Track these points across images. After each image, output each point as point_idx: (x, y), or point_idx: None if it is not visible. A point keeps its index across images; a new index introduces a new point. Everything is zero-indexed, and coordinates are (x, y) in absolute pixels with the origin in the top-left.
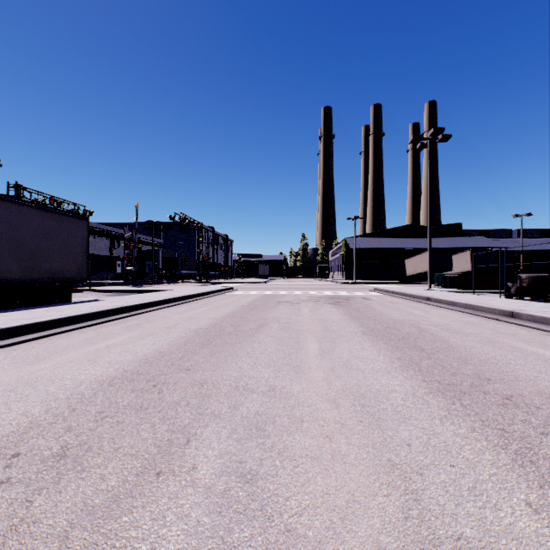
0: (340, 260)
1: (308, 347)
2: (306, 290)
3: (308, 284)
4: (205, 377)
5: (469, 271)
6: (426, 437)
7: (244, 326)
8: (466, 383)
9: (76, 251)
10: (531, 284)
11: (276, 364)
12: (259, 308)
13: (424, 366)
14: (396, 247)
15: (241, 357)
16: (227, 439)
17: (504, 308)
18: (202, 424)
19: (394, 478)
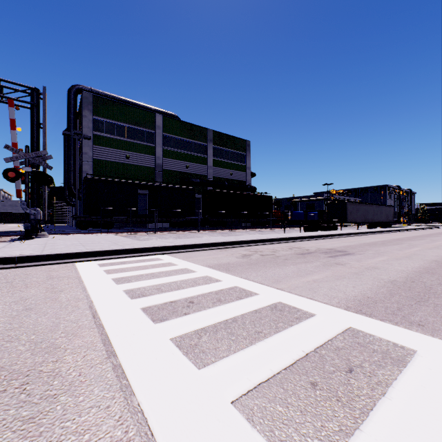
0: None
1: None
2: None
3: None
4: None
5: None
6: None
7: None
8: None
9: (391, 215)
10: None
11: None
12: None
13: None
14: None
15: None
16: None
17: None
18: None
19: None
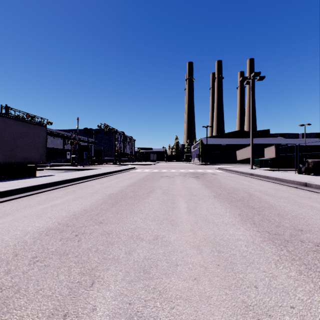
0: (198, 151)
1: (179, 206)
2: (178, 168)
3: (179, 165)
4: (111, 229)
5: (274, 158)
6: (268, 280)
7: (140, 192)
8: (287, 233)
9: (39, 145)
10: (314, 165)
11: (159, 219)
12: (150, 180)
13: (256, 220)
14: (231, 144)
15: (136, 214)
16: (121, 281)
17: (300, 180)
18: (105, 267)
19: (249, 319)
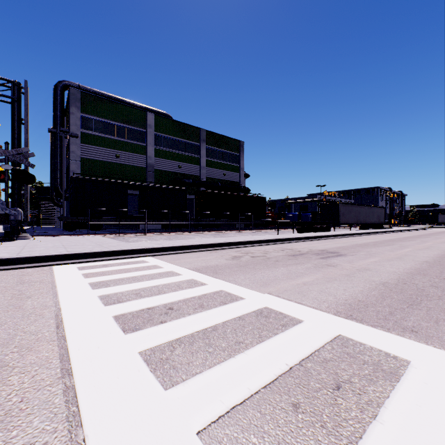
0: None
1: None
2: None
3: None
4: None
5: None
6: None
7: None
8: None
9: (383, 216)
10: None
11: None
12: None
13: None
14: None
15: None
16: None
17: None
18: None
19: None
